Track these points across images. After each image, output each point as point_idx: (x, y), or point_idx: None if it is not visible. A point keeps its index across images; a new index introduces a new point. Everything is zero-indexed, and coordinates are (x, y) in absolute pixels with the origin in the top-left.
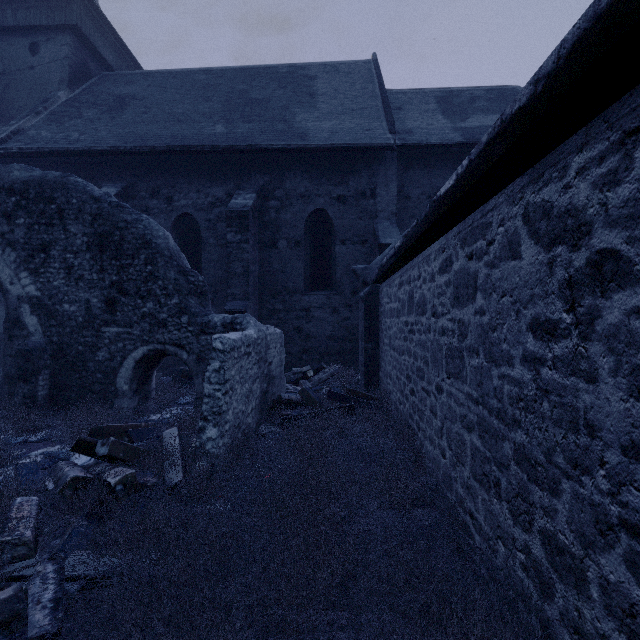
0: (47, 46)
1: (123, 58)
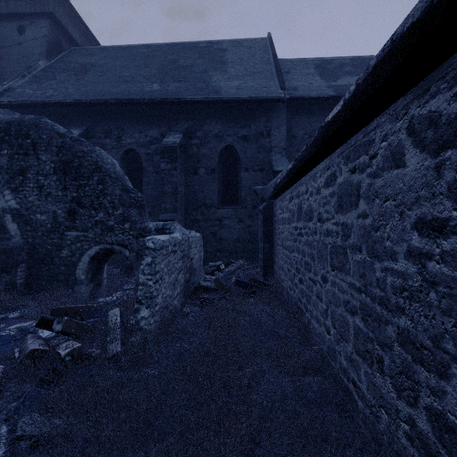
0: (31, 28)
1: (86, 37)
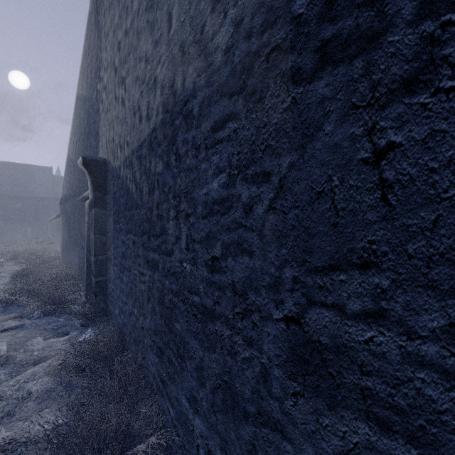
0: None
1: None
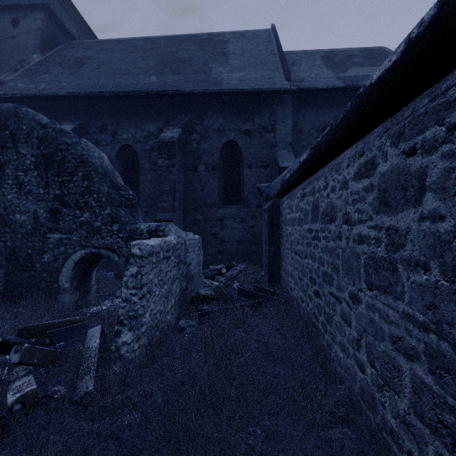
0: (25, 20)
1: (84, 31)
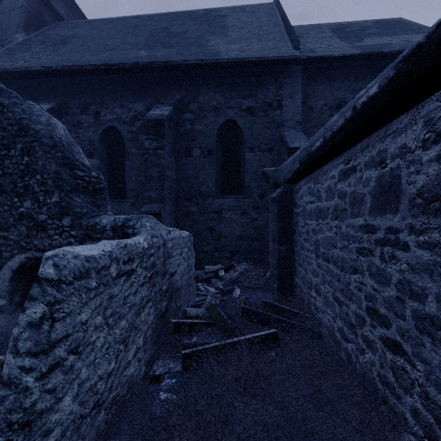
0: None
1: (74, 13)
